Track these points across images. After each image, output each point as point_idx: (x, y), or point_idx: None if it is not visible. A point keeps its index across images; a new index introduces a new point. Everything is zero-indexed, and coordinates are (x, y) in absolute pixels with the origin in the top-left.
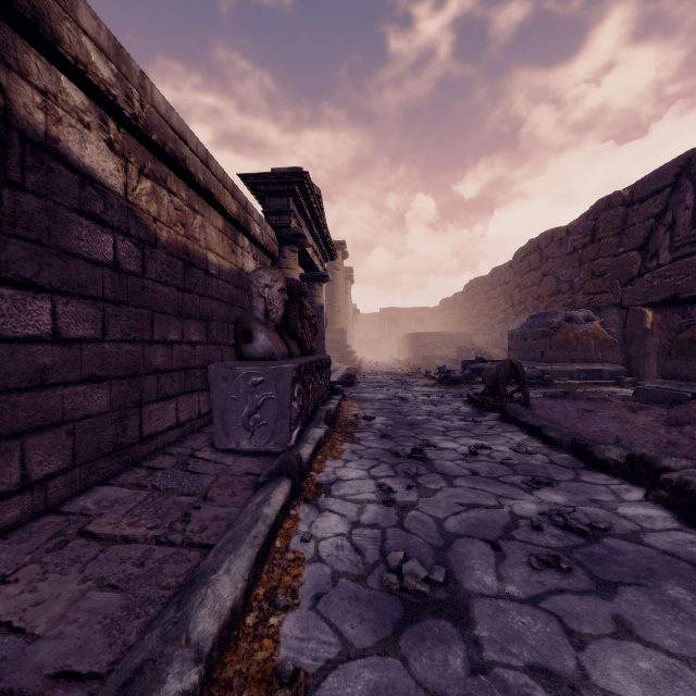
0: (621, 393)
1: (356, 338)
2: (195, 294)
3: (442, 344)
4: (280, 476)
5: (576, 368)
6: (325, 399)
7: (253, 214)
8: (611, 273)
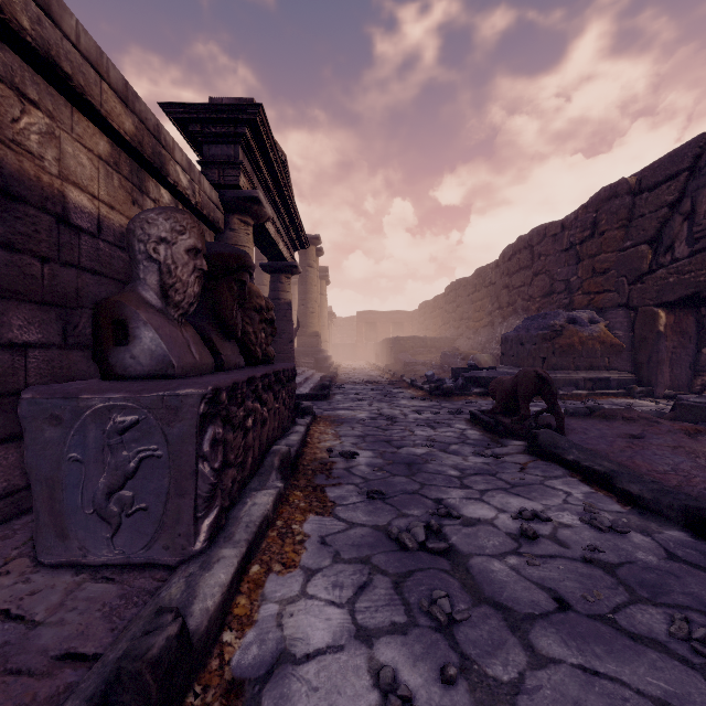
0: (638, 405)
1: (332, 343)
2: (26, 253)
3: (423, 349)
4: None
5: (582, 376)
6: (287, 426)
7: (175, 152)
8: (616, 270)
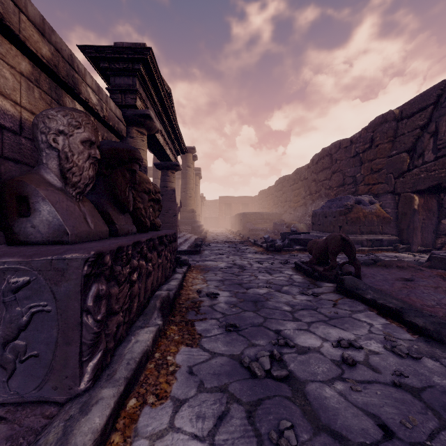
0: (402, 257)
1: (203, 216)
2: None
3: (261, 220)
4: None
5: (365, 238)
6: (169, 274)
7: (86, 78)
8: (386, 169)
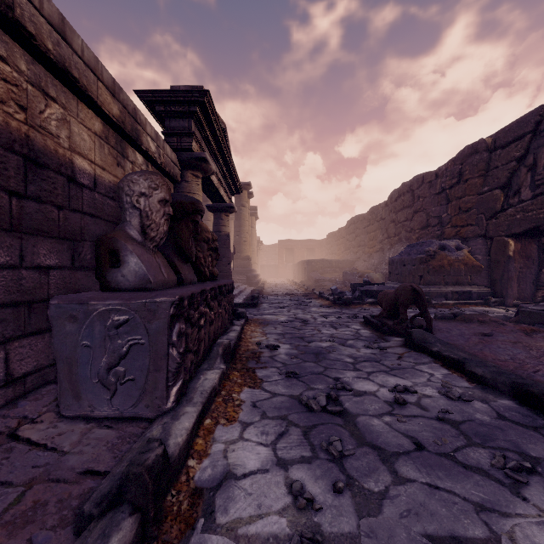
0: (492, 312)
1: (259, 264)
2: (48, 204)
3: (330, 269)
4: (115, 511)
5: (450, 289)
6: (227, 326)
7: (146, 127)
8: (477, 209)
